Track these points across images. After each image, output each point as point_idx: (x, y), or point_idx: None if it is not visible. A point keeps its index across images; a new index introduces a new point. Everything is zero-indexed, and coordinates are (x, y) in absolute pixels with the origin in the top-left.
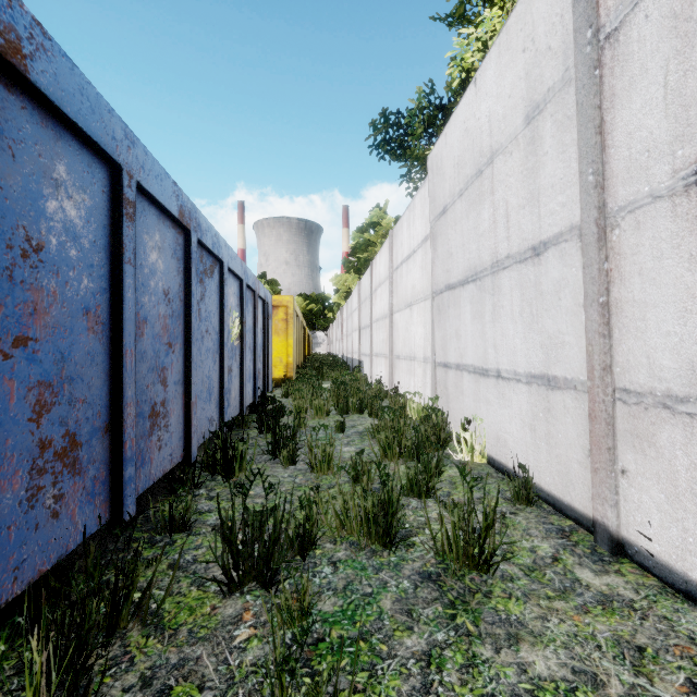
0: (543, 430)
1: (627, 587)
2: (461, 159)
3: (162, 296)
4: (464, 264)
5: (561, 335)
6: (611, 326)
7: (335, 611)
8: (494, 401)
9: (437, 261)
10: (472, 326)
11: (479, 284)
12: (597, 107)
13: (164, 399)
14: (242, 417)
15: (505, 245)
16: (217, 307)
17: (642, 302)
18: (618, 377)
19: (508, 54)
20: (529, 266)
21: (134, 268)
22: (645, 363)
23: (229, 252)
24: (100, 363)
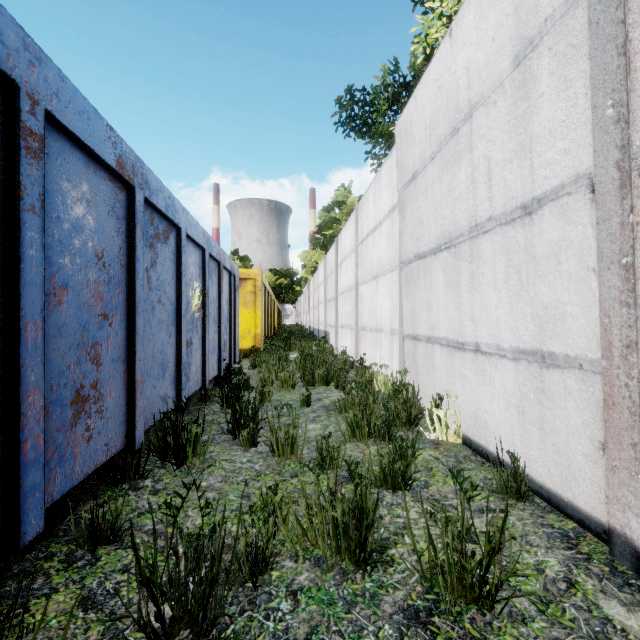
0: (535, 413)
1: None
2: (433, 120)
3: (93, 259)
4: (436, 231)
5: (561, 305)
6: (637, 292)
7: None
8: (472, 377)
9: (405, 231)
10: (445, 296)
11: (454, 251)
12: (620, 21)
13: (97, 379)
14: (204, 391)
15: (487, 206)
16: (173, 276)
17: None
18: None
19: None
20: (518, 227)
21: (41, 219)
22: None
23: (187, 218)
24: None
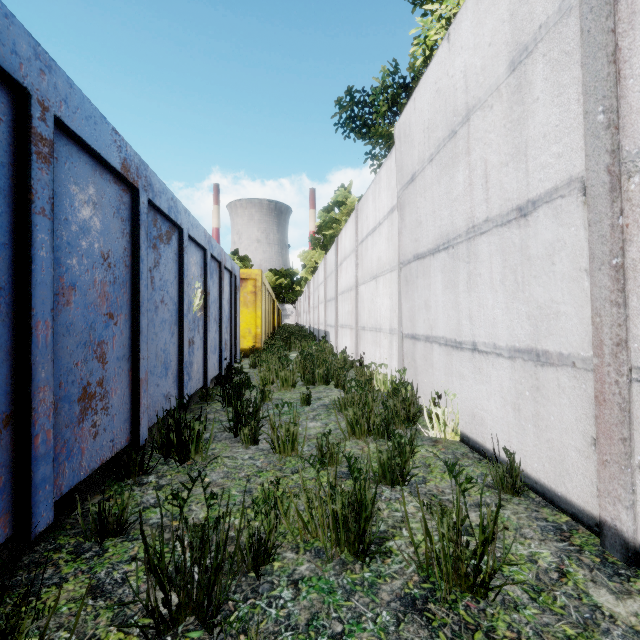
0: (531, 411)
1: None
2: (431, 122)
3: (99, 260)
4: (435, 231)
5: (555, 305)
6: (627, 292)
7: None
8: (469, 375)
9: (404, 231)
10: (443, 296)
11: (452, 252)
12: (610, 30)
13: (103, 377)
14: (206, 390)
15: (484, 208)
16: (175, 276)
17: None
18: (635, 354)
19: None
20: (514, 228)
21: (51, 221)
22: None
23: (189, 219)
24: None
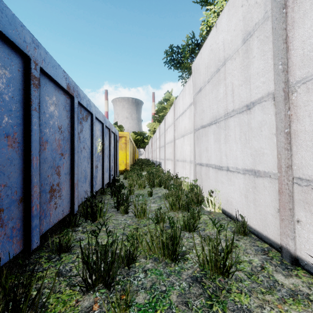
0: (252, 197)
1: (304, 285)
2: (208, 64)
3: (57, 129)
4: (210, 115)
5: (262, 149)
6: (291, 144)
7: (145, 303)
8: (226, 182)
9: (196, 114)
10: (214, 145)
11: (218, 125)
12: (284, 29)
13: (59, 182)
14: (103, 189)
15: (232, 105)
16: (89, 136)
17: (310, 131)
18: (295, 171)
19: (233, 9)
20: (244, 115)
21: (38, 113)
22: (312, 164)
23: (96, 109)
24: (17, 164)
